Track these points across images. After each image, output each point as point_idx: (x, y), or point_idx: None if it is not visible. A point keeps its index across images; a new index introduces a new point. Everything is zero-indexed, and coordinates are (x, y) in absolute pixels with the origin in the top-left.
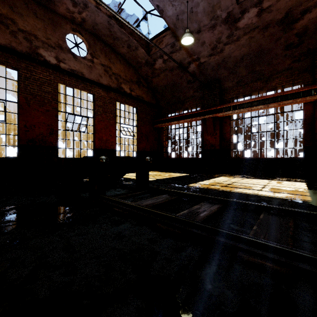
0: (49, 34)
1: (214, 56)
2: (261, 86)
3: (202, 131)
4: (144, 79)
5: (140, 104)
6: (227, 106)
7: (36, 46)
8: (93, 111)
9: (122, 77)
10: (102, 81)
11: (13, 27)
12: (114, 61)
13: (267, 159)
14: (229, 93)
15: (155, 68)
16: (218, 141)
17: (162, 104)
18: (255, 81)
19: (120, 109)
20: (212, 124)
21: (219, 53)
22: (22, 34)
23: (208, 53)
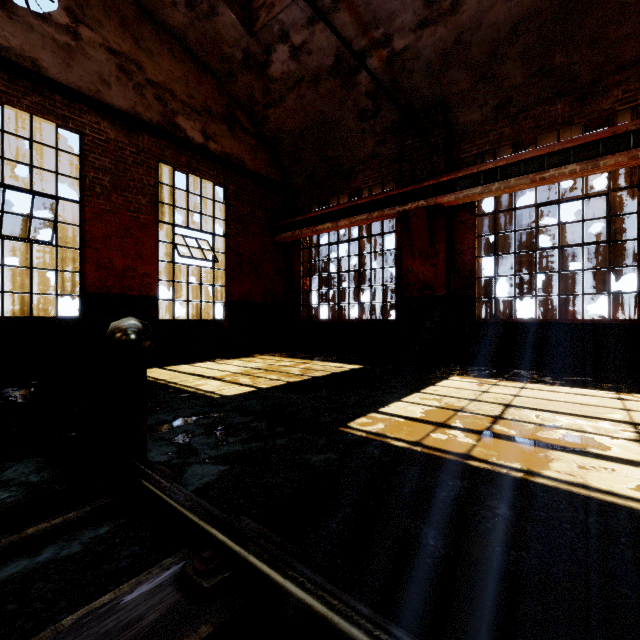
0: None
1: (433, 26)
2: (568, 113)
3: (399, 249)
4: (246, 113)
5: (236, 178)
6: (469, 172)
7: None
8: (80, 182)
9: (179, 96)
10: (110, 99)
11: None
12: (151, 47)
13: (585, 324)
14: (473, 141)
15: (271, 77)
16: (441, 274)
17: (297, 181)
18: (548, 102)
19: (173, 184)
20: (425, 225)
21: (447, 15)
22: None
23: (415, 19)
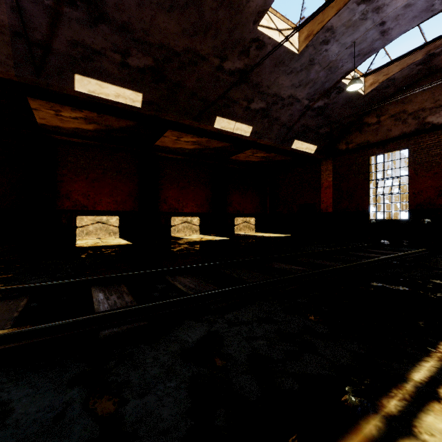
0: (437, 96)
1: None
2: None
3: None
4: None
5: None
6: None
7: (423, 118)
8: None
9: None
10: None
11: (404, 116)
12: None
13: None
14: None
15: None
16: None
17: None
18: None
19: None
20: None
21: None
22: (411, 116)
23: None
